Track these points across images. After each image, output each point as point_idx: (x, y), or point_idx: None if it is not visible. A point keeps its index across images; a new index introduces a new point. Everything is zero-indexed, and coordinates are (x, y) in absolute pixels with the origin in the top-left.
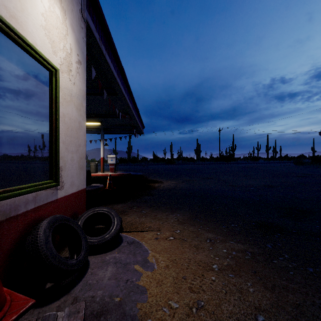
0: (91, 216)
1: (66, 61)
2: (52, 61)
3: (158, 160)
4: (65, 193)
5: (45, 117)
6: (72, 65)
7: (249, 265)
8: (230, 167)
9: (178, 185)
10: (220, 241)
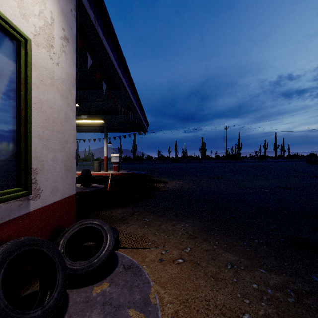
0: (79, 230)
1: (45, 33)
2: (19, 27)
3: (163, 158)
4: (43, 203)
5: (9, 101)
6: (54, 40)
7: (298, 316)
8: (238, 166)
9: (184, 186)
10: (246, 268)
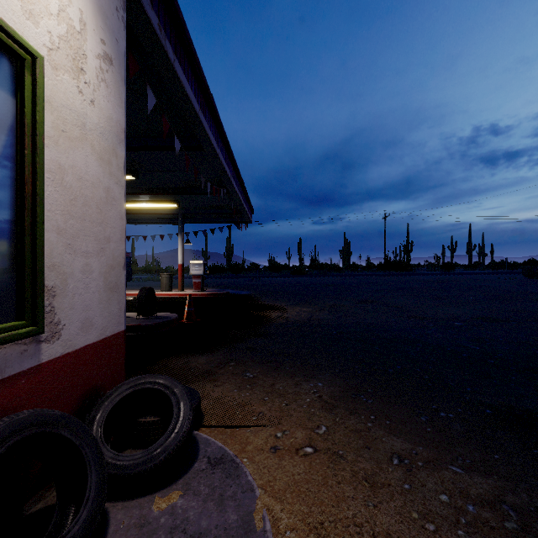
0: (131, 394)
1: (70, 46)
2: (22, 34)
3: (278, 268)
4: (66, 348)
5: (2, 167)
6: (86, 61)
7: None
8: (406, 282)
9: (314, 315)
10: (426, 463)
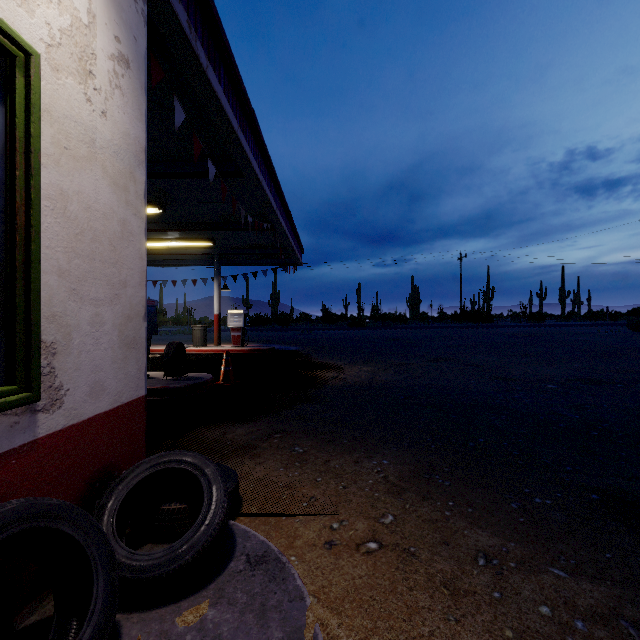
0: (152, 475)
1: (75, 43)
2: (12, 24)
3: (333, 319)
4: (70, 419)
5: None
6: (96, 62)
7: None
8: (486, 335)
9: (377, 376)
10: (520, 564)
